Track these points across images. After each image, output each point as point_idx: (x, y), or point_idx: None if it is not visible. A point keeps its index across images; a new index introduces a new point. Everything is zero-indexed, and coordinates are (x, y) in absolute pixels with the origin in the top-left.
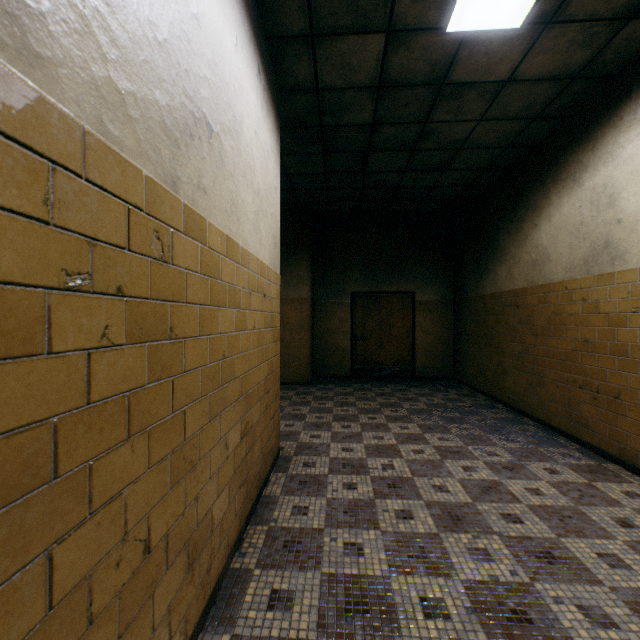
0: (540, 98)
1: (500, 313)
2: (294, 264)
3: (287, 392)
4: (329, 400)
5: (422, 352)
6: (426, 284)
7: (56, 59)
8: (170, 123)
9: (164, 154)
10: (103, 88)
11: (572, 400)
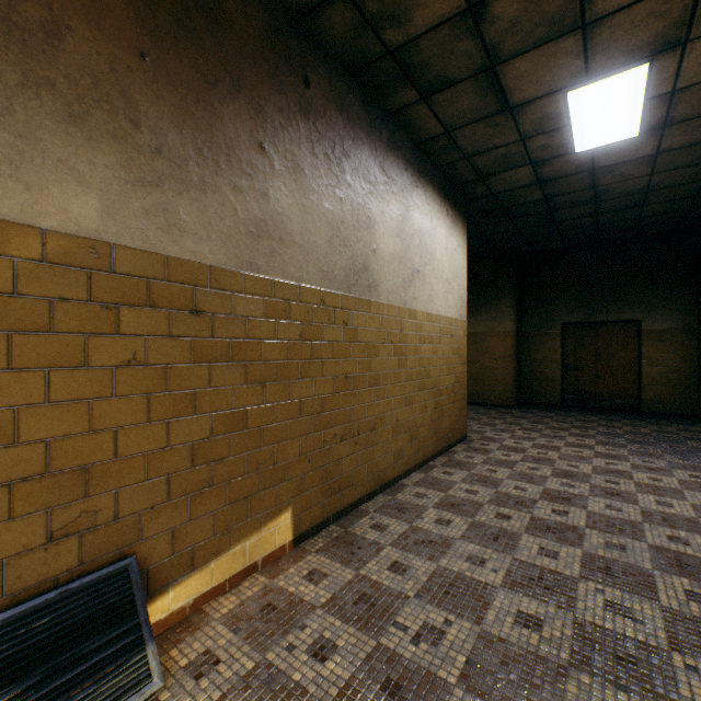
0: None
1: None
2: (498, 302)
3: (489, 411)
4: (524, 419)
5: (650, 385)
6: (656, 311)
7: (381, 292)
8: (404, 284)
9: (402, 296)
10: (388, 290)
11: None
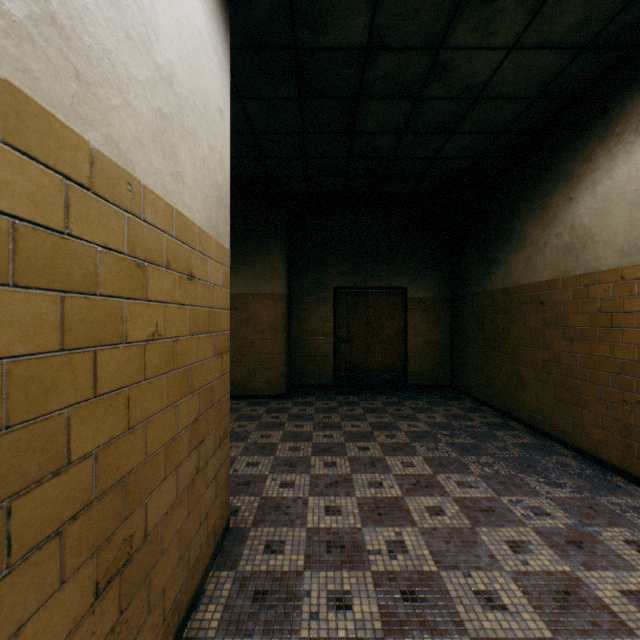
0: (602, 9)
1: (515, 312)
2: (266, 253)
3: (256, 409)
4: (308, 420)
5: (415, 357)
6: (420, 279)
7: None
8: None
9: None
10: None
11: (634, 428)
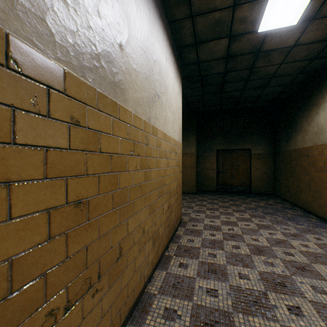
0: (314, 50)
1: (298, 159)
2: (188, 137)
3: (185, 197)
4: (205, 201)
5: (255, 180)
6: (257, 144)
7: (128, 98)
8: (148, 101)
9: (147, 111)
10: (135, 100)
11: None
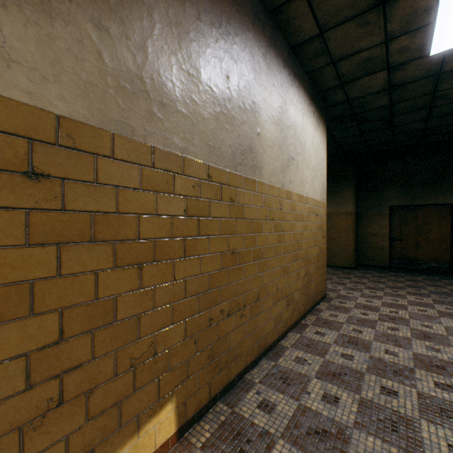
0: None
1: None
2: (342, 190)
3: (336, 271)
4: (365, 278)
5: None
6: None
7: (264, 173)
8: (282, 168)
9: (281, 178)
10: (270, 172)
11: None
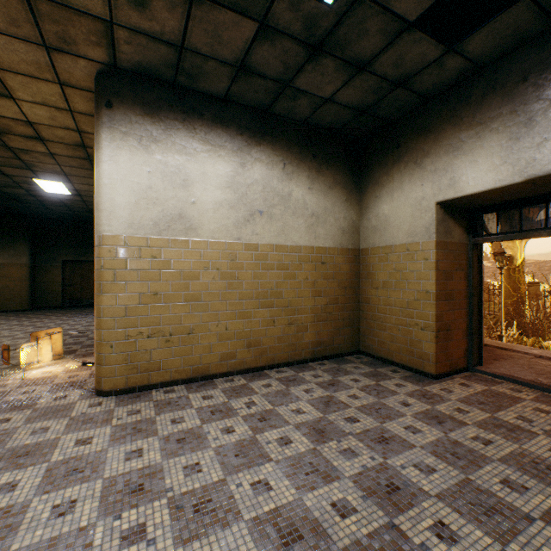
0: None
1: None
2: (17, 244)
3: (9, 314)
4: (33, 314)
5: None
6: None
7: None
8: None
9: None
10: None
11: None
